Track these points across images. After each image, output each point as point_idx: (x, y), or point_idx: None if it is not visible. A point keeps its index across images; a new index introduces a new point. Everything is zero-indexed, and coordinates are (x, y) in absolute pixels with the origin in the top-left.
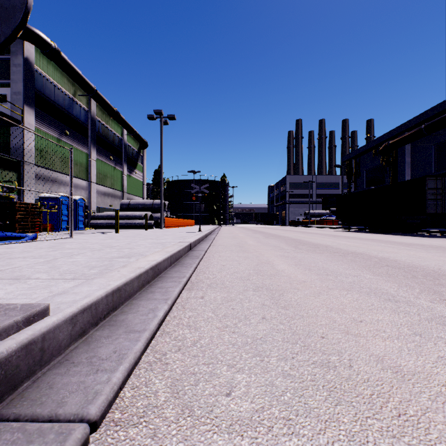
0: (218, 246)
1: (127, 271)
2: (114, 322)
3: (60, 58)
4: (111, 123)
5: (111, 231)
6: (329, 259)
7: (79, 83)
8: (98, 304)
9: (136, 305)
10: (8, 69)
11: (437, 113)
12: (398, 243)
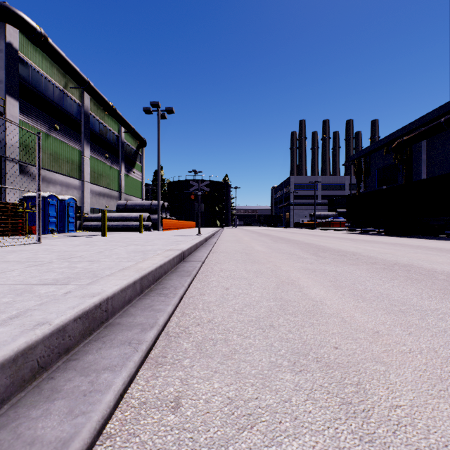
0: (219, 253)
1: None
2: None
3: (47, 44)
4: (107, 119)
5: None
6: (375, 276)
7: (70, 74)
8: None
9: None
10: None
11: None
12: (437, 249)
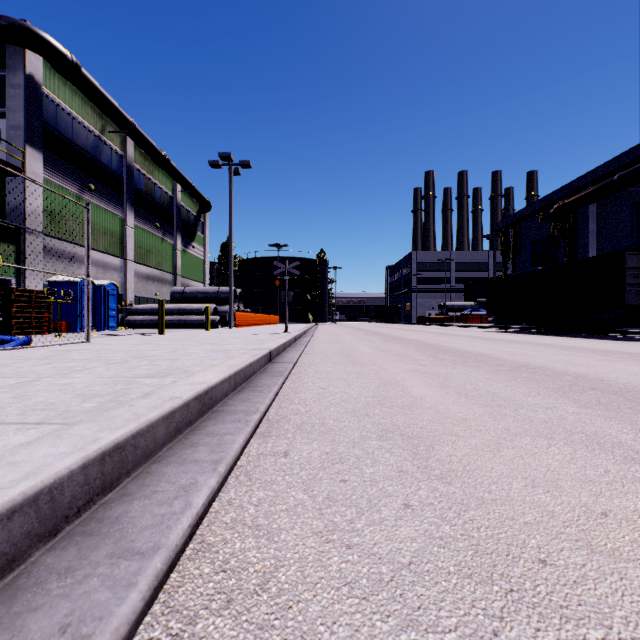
0: (314, 355)
1: (148, 406)
2: (97, 524)
3: (80, 76)
4: (158, 174)
5: (156, 331)
6: (492, 377)
7: (109, 115)
8: (59, 489)
9: (156, 477)
10: (2, 92)
11: (637, 158)
12: (590, 350)
